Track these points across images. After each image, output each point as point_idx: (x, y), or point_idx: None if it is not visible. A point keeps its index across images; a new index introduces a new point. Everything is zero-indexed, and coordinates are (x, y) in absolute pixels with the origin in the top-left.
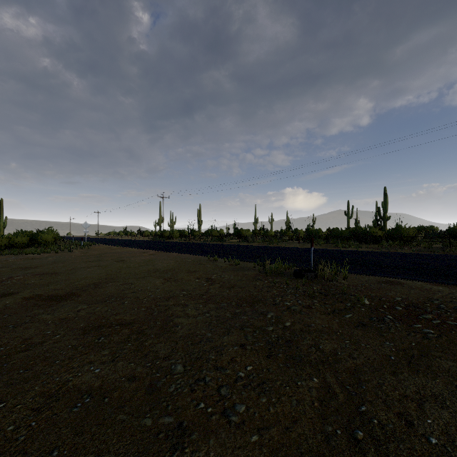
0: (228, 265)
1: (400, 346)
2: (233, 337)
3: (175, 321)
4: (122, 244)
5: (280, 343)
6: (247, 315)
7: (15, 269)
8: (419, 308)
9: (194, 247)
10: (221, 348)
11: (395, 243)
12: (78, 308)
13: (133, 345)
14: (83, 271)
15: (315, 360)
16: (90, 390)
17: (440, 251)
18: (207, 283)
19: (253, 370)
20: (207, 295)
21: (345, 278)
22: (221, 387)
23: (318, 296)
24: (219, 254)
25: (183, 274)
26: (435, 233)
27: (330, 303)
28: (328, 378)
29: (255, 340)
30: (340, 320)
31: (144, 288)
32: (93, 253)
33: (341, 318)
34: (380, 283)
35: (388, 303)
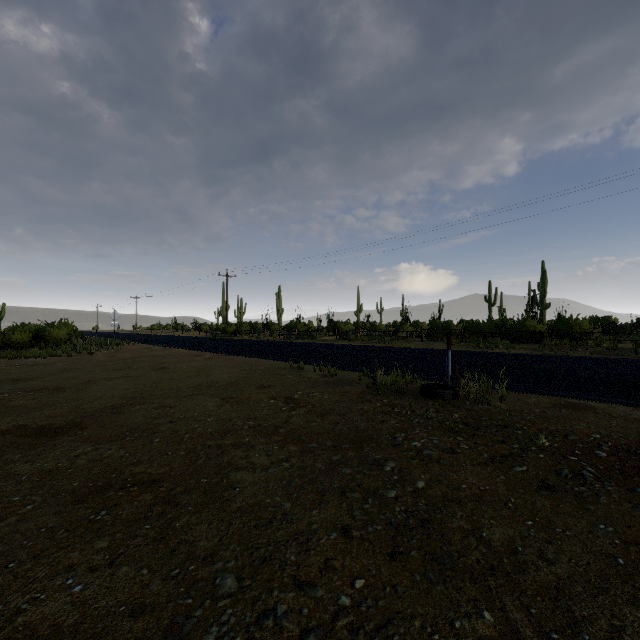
0: (319, 377)
1: (627, 534)
2: (328, 511)
3: (231, 478)
4: (167, 343)
5: (412, 526)
6: (351, 467)
7: (2, 382)
8: (636, 455)
9: (270, 347)
10: (308, 535)
11: (564, 342)
12: (78, 452)
13: (154, 529)
14: (101, 386)
15: (480, 565)
16: (54, 636)
17: (632, 354)
18: (287, 406)
19: (367, 588)
20: (286, 427)
21: (502, 398)
22: (307, 634)
23: (464, 430)
24: (306, 359)
25: (250, 391)
26: (618, 327)
27: (484, 442)
28: (510, 610)
29: (366, 519)
30: (507, 476)
31: (189, 415)
32: (124, 356)
33: (509, 473)
34: (558, 408)
35: (582, 445)
